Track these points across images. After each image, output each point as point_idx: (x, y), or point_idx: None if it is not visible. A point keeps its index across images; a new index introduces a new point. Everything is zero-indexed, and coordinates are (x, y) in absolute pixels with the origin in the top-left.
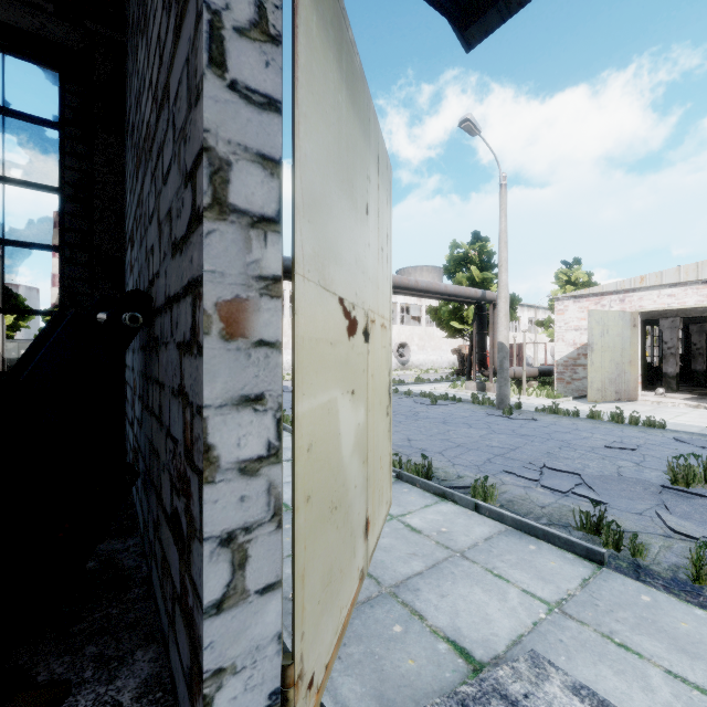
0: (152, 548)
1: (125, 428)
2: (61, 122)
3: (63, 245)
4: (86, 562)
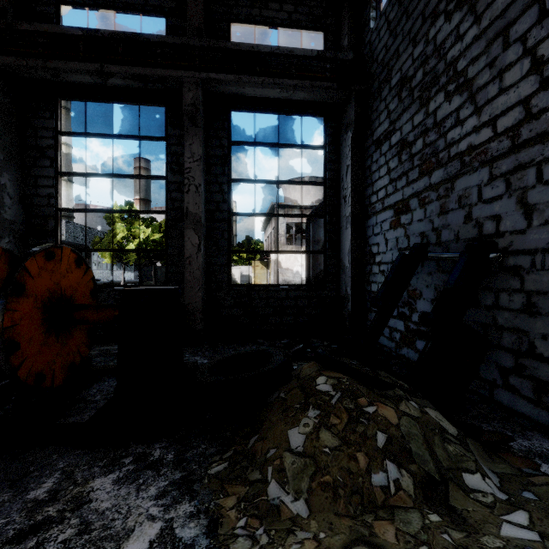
0: (497, 383)
1: (367, 319)
2: (325, 145)
3: (326, 214)
4: (471, 382)
